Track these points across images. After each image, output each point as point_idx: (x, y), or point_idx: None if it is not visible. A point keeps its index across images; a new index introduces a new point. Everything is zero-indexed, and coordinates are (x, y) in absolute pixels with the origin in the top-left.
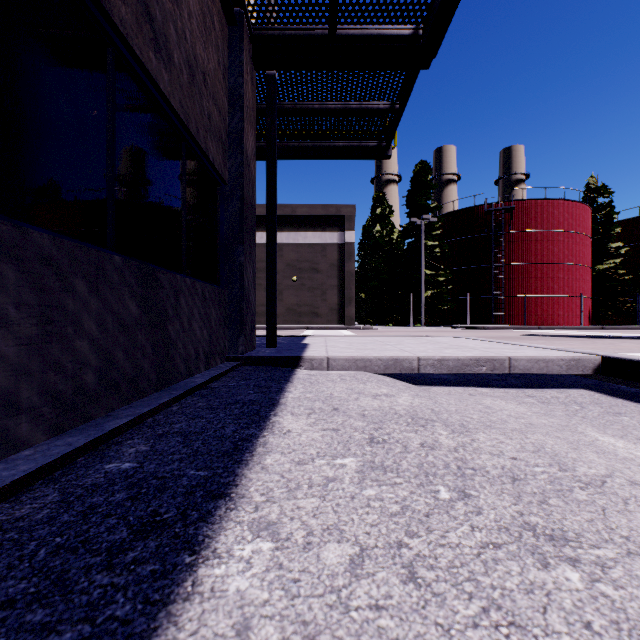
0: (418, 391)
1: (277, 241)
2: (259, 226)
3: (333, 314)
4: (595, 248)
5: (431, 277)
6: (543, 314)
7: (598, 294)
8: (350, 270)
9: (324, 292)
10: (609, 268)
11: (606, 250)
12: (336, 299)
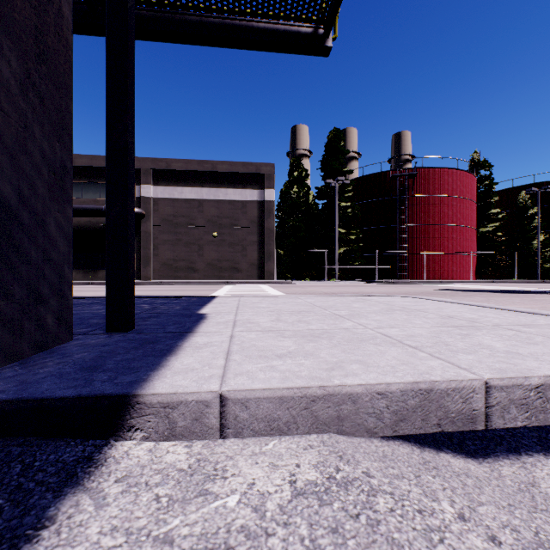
0: None
1: (197, 197)
2: (179, 181)
3: (253, 269)
4: (479, 213)
5: (344, 235)
6: (440, 270)
7: (481, 253)
8: (270, 227)
9: (244, 248)
10: (489, 231)
11: (487, 215)
12: (256, 255)
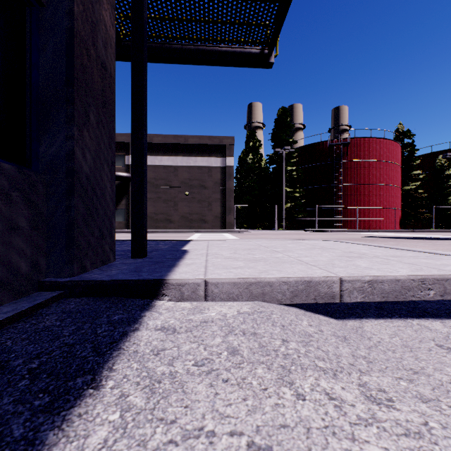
0: (368, 351)
1: (173, 164)
2: (159, 151)
3: (217, 221)
4: (403, 174)
5: (290, 193)
6: (369, 221)
7: (405, 207)
8: (230, 187)
9: (210, 204)
10: (412, 189)
11: (410, 176)
12: (219, 209)
